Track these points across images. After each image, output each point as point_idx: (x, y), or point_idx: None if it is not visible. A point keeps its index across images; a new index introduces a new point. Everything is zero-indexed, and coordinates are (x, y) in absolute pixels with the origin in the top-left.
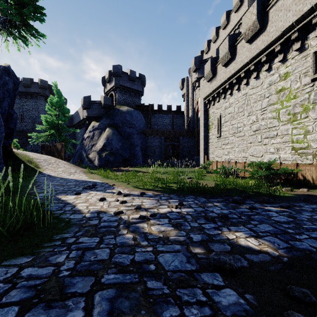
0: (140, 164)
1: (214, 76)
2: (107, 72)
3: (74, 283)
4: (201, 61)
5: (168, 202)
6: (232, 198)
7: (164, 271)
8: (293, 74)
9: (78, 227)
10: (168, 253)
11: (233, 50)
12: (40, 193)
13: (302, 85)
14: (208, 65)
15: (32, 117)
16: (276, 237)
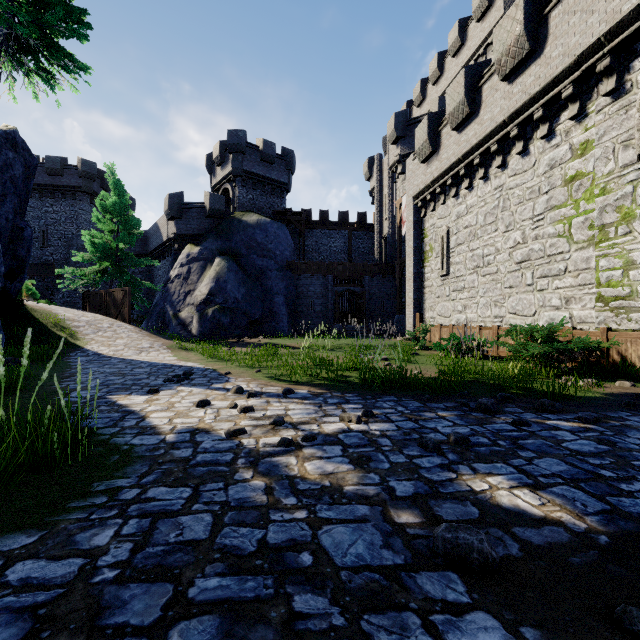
0: (285, 332)
1: (435, 150)
2: (217, 144)
3: (124, 600)
4: (409, 122)
5: (341, 410)
6: (476, 401)
7: (333, 568)
8: (600, 143)
9: (147, 463)
10: (341, 524)
11: (474, 96)
12: (75, 390)
13: (620, 166)
14: (422, 129)
15: (66, 235)
16: (576, 487)
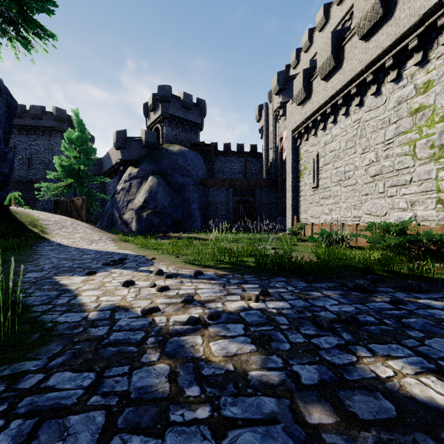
0: (198, 229)
1: (308, 95)
2: (151, 95)
3: None
4: (288, 78)
5: (242, 290)
6: (351, 282)
7: None
8: (439, 82)
9: (62, 342)
10: (248, 427)
11: (338, 53)
12: (31, 272)
13: None
14: (299, 80)
15: (45, 161)
16: None
